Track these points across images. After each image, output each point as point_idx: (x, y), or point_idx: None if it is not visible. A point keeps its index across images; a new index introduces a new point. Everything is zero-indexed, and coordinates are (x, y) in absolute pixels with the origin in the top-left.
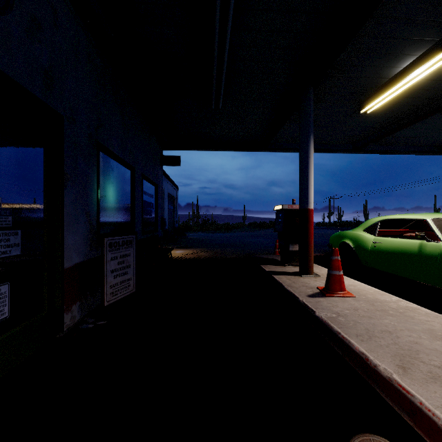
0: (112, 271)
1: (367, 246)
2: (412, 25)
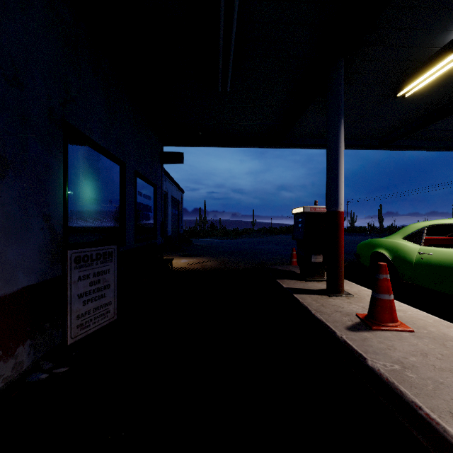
0: (81, 295)
1: (410, 258)
2: None
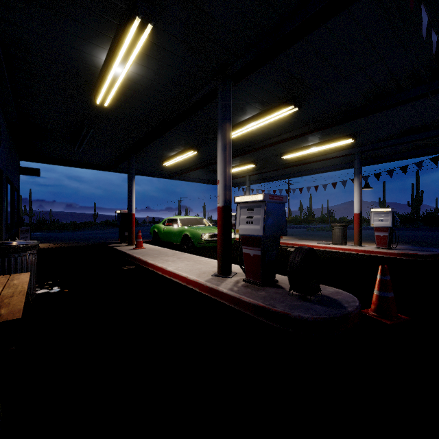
0: None
1: (161, 231)
2: (168, 146)
